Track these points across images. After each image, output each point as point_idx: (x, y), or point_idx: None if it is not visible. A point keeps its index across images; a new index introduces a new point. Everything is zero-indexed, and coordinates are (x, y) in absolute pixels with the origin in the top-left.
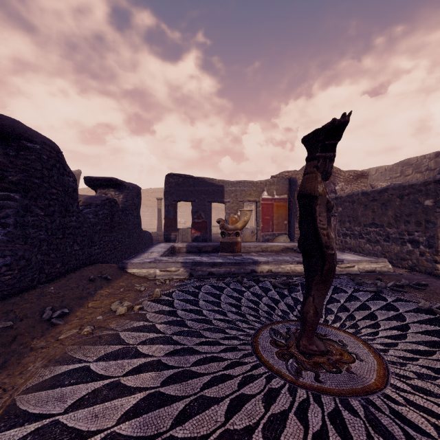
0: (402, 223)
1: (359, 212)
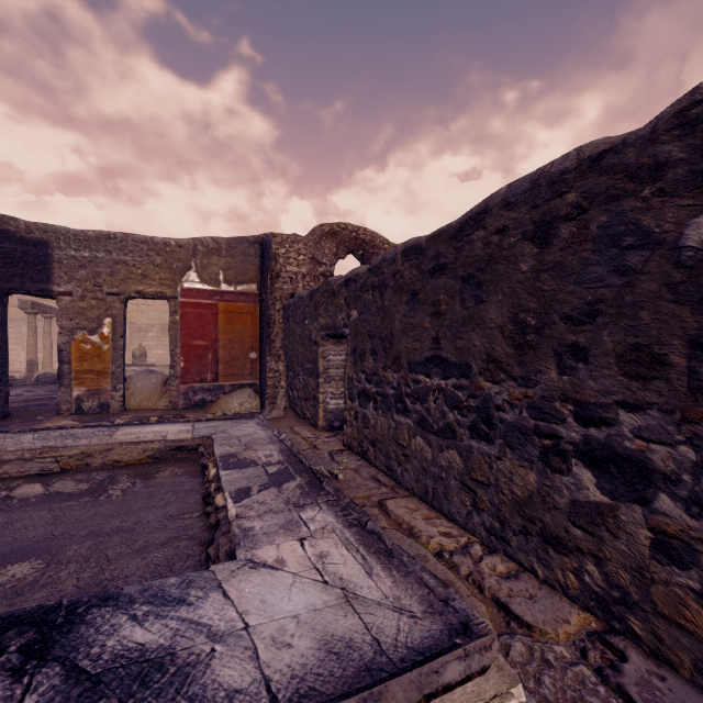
0: (549, 360)
1: (396, 318)
